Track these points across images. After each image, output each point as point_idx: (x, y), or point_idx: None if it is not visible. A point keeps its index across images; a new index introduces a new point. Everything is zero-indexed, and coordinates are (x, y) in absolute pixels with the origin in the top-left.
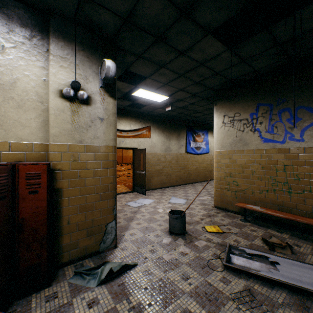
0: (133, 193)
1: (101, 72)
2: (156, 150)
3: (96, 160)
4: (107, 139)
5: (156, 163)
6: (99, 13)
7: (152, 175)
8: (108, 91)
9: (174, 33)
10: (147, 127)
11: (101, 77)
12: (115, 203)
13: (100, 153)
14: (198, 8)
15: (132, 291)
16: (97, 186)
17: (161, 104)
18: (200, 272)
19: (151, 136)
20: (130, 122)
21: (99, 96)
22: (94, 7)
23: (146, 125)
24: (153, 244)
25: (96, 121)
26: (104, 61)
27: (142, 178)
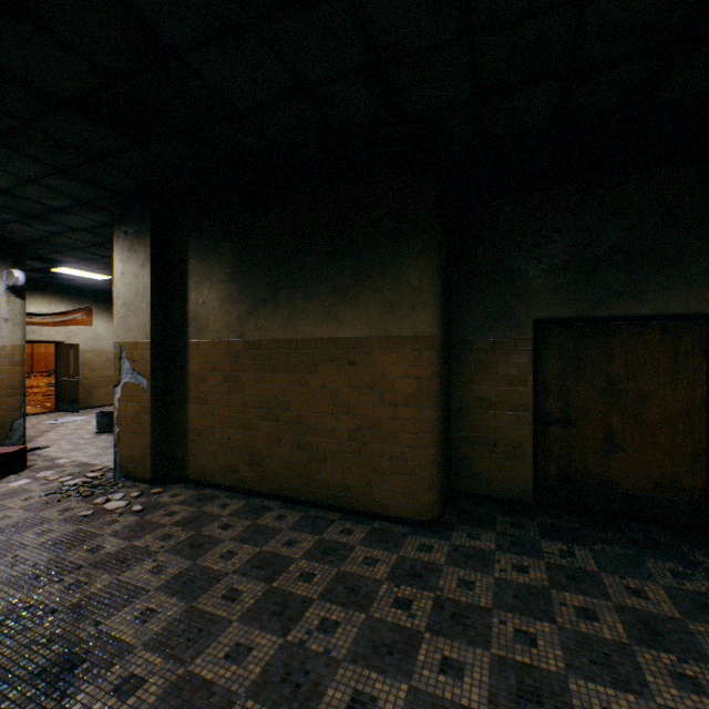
0: (57, 413)
1: (8, 278)
2: (104, 345)
3: (1, 359)
4: (15, 338)
5: (104, 365)
6: (8, 234)
7: (97, 385)
8: (16, 292)
9: (93, 249)
10: (86, 309)
11: (8, 282)
12: (24, 401)
13: (5, 353)
14: (108, 245)
15: (43, 453)
16: (2, 383)
17: (105, 281)
18: (111, 443)
19: (95, 323)
20: (50, 301)
21: (4, 298)
22: (3, 232)
23: (84, 306)
24: (73, 439)
25: (1, 321)
26: (13, 271)
27: (73, 388)
